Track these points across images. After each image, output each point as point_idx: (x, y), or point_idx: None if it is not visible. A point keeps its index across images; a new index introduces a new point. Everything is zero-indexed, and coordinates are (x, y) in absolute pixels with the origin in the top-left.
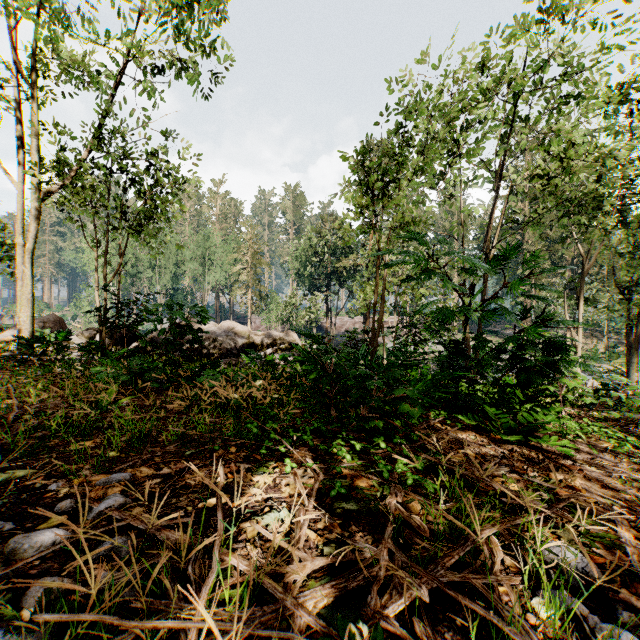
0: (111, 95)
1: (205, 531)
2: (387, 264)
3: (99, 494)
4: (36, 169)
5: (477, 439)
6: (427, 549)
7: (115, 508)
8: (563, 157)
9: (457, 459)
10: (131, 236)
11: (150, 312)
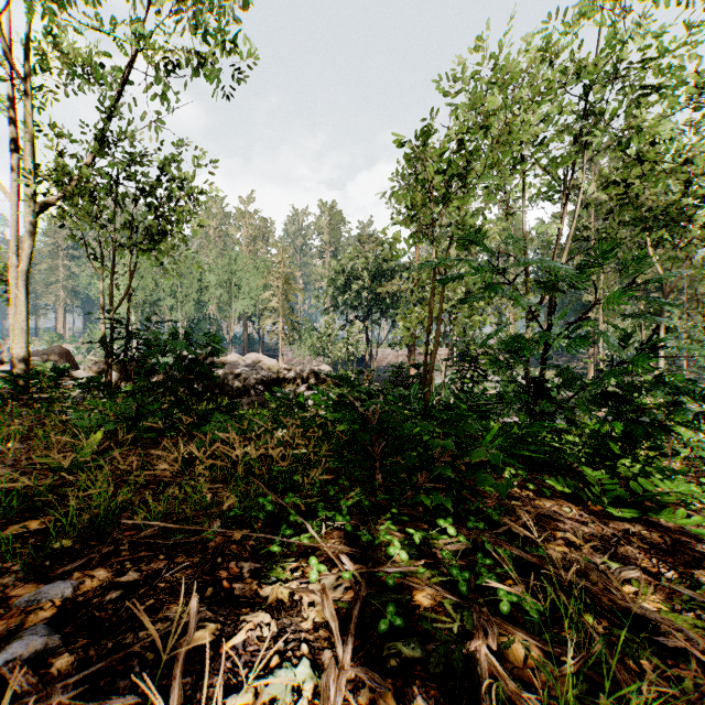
0: (116, 90)
1: None
2: (448, 278)
3: (12, 626)
4: (31, 177)
5: (573, 513)
6: None
7: (22, 662)
8: (647, 160)
9: (563, 555)
10: (140, 255)
11: (149, 342)
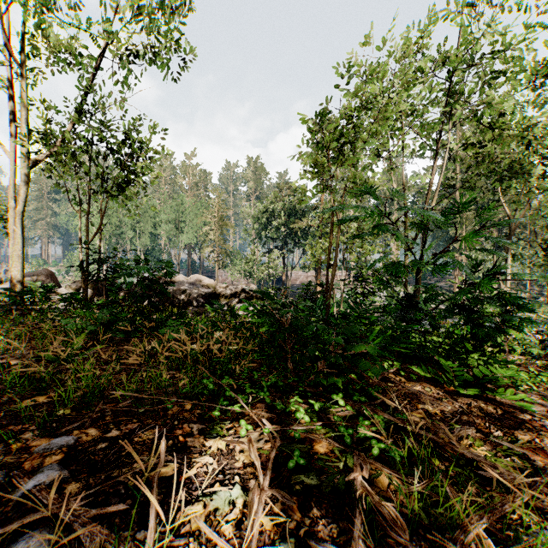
0: (91, 74)
1: (144, 517)
2: (342, 220)
3: (34, 465)
4: (25, 140)
5: (432, 392)
6: (403, 545)
7: (45, 486)
8: (496, 127)
9: (420, 419)
10: (109, 199)
11: (119, 266)
